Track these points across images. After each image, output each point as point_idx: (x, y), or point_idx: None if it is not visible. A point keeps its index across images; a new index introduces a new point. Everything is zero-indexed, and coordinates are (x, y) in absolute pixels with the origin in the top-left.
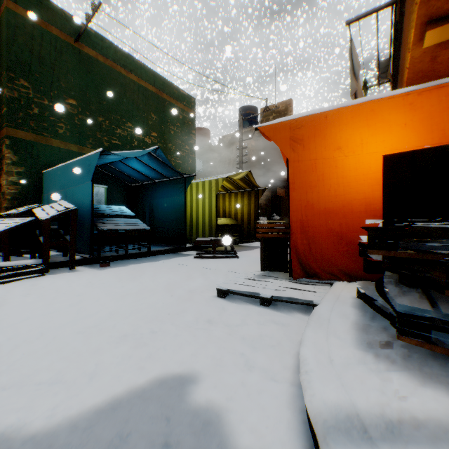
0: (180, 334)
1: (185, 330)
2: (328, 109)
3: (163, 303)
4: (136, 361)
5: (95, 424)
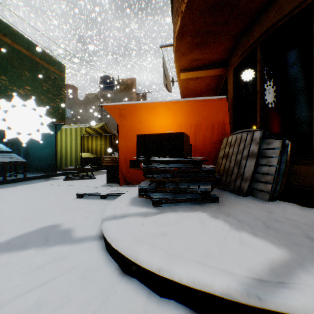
0: (53, 214)
1: (56, 212)
2: (136, 103)
3: (41, 204)
4: (28, 225)
5: (12, 242)
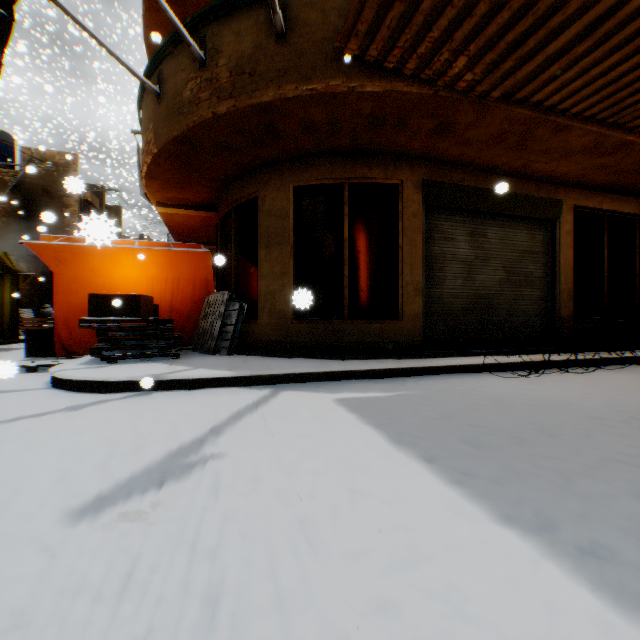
0: None
1: None
2: (87, 245)
3: None
4: None
5: None
